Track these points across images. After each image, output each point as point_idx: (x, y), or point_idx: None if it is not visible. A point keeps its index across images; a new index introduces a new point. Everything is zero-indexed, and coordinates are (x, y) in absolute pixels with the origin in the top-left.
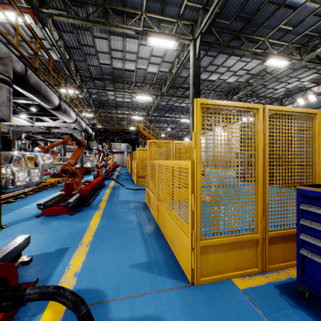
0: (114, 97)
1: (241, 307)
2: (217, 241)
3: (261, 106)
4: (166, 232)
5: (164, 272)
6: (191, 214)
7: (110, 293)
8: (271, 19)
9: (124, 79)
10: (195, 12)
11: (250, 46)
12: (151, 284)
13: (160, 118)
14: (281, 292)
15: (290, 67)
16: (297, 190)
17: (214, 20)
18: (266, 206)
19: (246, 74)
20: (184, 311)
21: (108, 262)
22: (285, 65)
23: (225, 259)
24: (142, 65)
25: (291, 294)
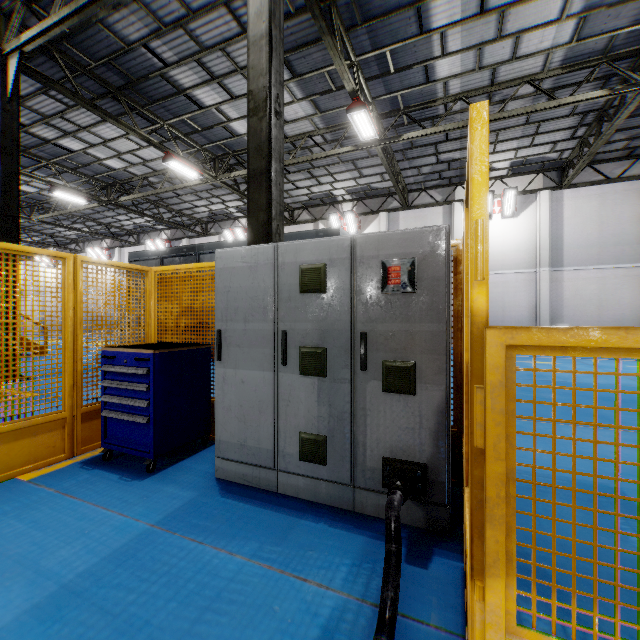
0: None
1: (18, 493)
2: None
3: (70, 255)
4: None
5: None
6: None
7: None
8: (170, 101)
9: None
10: None
11: (142, 123)
12: None
13: None
14: (84, 465)
15: (205, 183)
16: (102, 353)
17: (59, 41)
18: (78, 376)
19: (142, 165)
20: None
21: None
22: (195, 177)
23: (8, 454)
24: None
25: (96, 462)
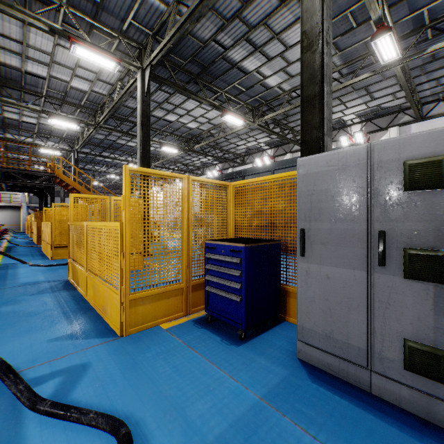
0: None
1: (161, 338)
2: (146, 293)
3: (185, 176)
4: (97, 304)
5: (92, 336)
6: (120, 272)
7: (23, 365)
8: (226, 74)
9: (24, 86)
10: (144, 36)
11: (209, 94)
12: (76, 347)
13: (95, 157)
14: (195, 323)
15: (246, 127)
16: (205, 244)
17: (167, 54)
18: (189, 260)
19: (208, 123)
20: (110, 354)
21: (13, 345)
22: (241, 124)
23: (154, 309)
24: (62, 74)
25: (202, 322)
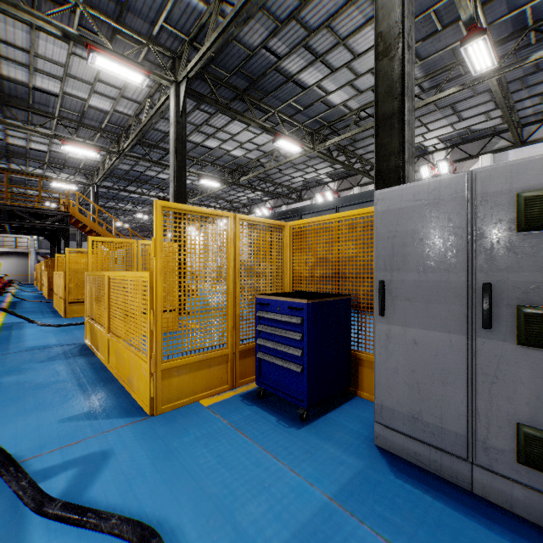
0: (2, 133)
1: (201, 418)
2: (183, 361)
3: (231, 214)
4: (120, 374)
5: (114, 414)
6: (150, 334)
7: (27, 453)
8: (280, 90)
9: (32, 106)
10: (179, 42)
11: (259, 114)
12: (95, 429)
13: (118, 192)
14: (244, 399)
15: (303, 155)
16: (256, 299)
17: (208, 64)
18: (236, 319)
19: (256, 150)
20: (137, 438)
21: (16, 427)
22: (297, 151)
23: (192, 381)
24: (78, 90)
25: (252, 397)
